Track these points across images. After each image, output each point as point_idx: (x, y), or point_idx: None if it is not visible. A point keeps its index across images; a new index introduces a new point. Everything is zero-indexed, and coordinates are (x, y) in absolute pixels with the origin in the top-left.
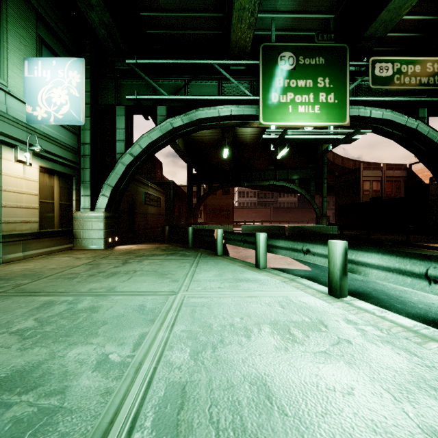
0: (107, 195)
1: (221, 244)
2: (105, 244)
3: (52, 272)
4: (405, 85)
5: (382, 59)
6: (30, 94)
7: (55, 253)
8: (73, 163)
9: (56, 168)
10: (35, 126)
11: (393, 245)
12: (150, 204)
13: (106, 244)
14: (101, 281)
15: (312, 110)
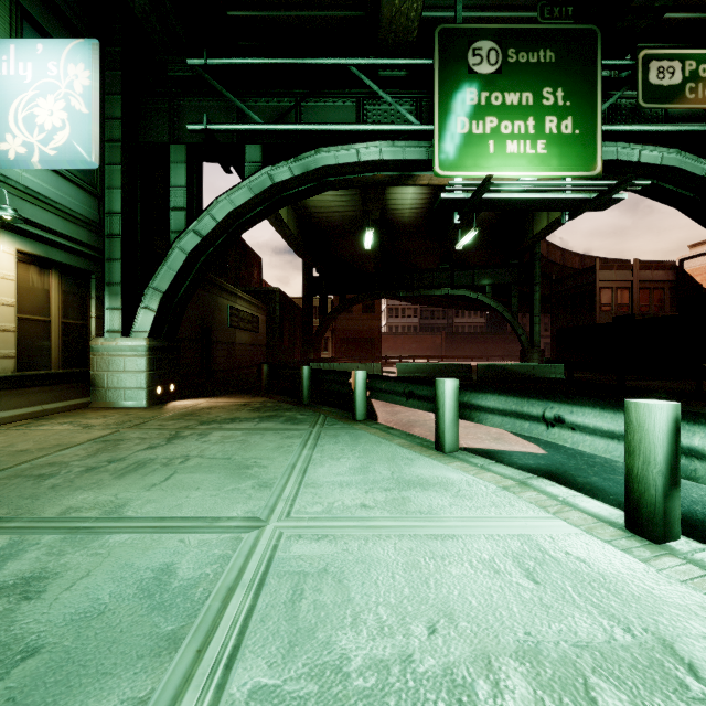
0: (154, 308)
1: (363, 400)
2: (148, 398)
3: (13, 461)
4: (705, 102)
5: (663, 53)
6: None
7: (51, 415)
8: (90, 248)
9: (54, 255)
10: (8, 173)
11: (673, 399)
12: (240, 327)
13: (151, 398)
14: (103, 486)
15: (532, 149)
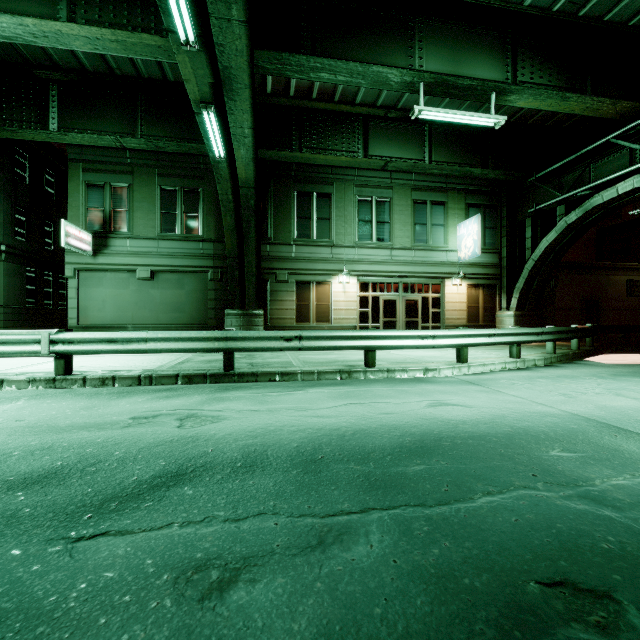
0: (517, 297)
1: (575, 339)
2: None
3: None
4: None
5: None
6: (459, 245)
7: None
8: (494, 275)
9: (480, 282)
10: (463, 261)
11: None
12: None
13: None
14: None
15: None
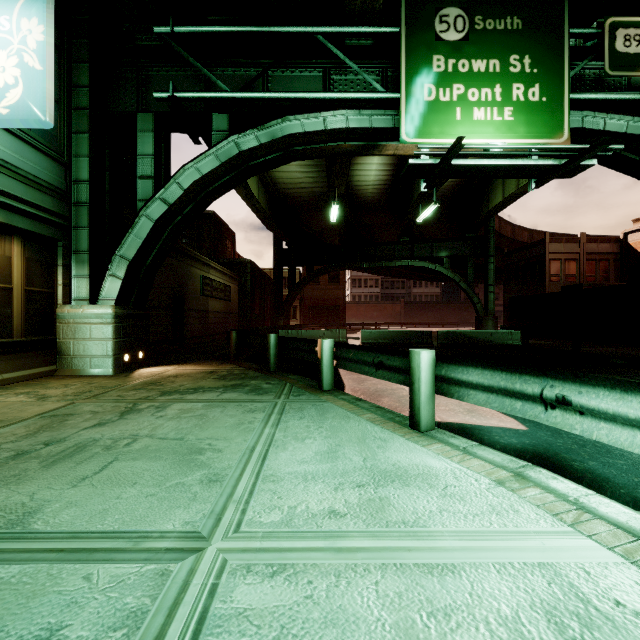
0: (120, 275)
1: (330, 369)
2: (114, 366)
3: None
4: None
5: (630, 21)
6: None
7: (12, 385)
8: (55, 215)
9: (16, 221)
10: None
11: (632, 365)
12: (213, 295)
13: (117, 366)
14: (24, 479)
15: (499, 116)
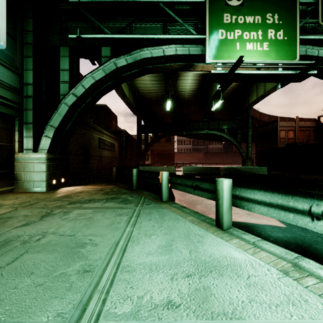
0: (50, 136)
1: (166, 189)
2: (47, 186)
3: None
4: None
5: None
6: None
7: None
8: (13, 103)
9: None
10: None
11: None
12: (105, 148)
13: (49, 186)
14: None
15: (260, 47)
